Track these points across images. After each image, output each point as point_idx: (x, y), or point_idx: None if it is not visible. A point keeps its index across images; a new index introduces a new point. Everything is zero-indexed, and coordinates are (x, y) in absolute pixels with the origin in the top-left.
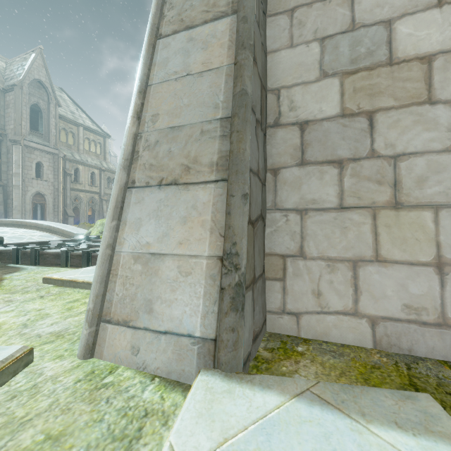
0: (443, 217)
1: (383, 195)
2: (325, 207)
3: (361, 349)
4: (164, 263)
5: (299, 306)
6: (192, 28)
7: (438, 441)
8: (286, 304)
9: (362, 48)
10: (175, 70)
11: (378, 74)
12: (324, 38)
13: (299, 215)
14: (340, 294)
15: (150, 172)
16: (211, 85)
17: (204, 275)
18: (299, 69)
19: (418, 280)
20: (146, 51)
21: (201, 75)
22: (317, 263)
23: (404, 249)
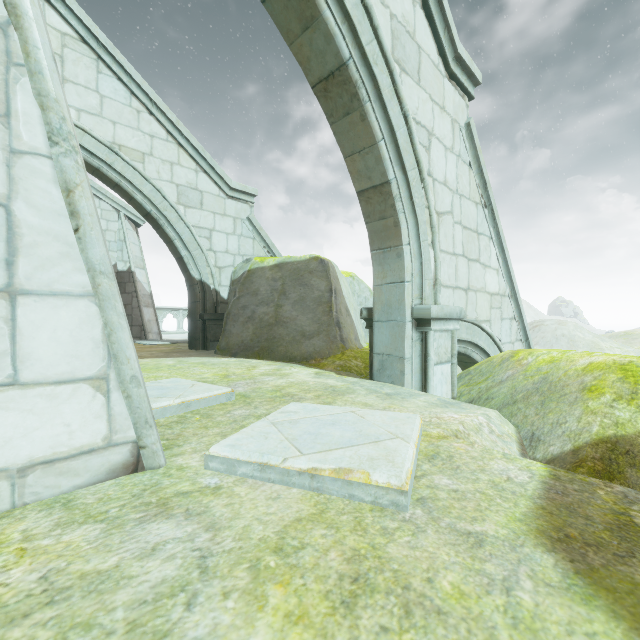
0: None
1: None
2: None
3: None
4: None
5: None
6: None
7: None
8: None
9: None
10: None
11: None
12: None
13: None
14: None
15: None
16: None
17: None
18: None
19: None
20: None
21: None
22: None
23: None
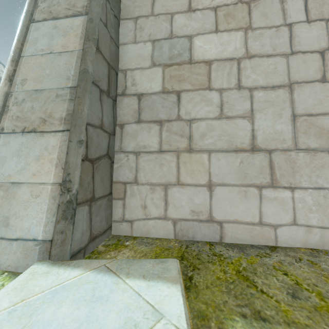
0: (213, 157)
1: (183, 144)
2: (151, 150)
3: (166, 240)
4: (21, 189)
5: (133, 216)
6: (57, 19)
7: (159, 281)
8: (125, 215)
9: (175, 51)
10: (42, 48)
11: (183, 68)
12: (154, 40)
13: (135, 155)
14: (157, 206)
15: (16, 122)
16: (66, 63)
17: (48, 197)
18: (139, 58)
19: (199, 195)
20: (20, 30)
21: (60, 54)
22: (145, 187)
23: (192, 177)
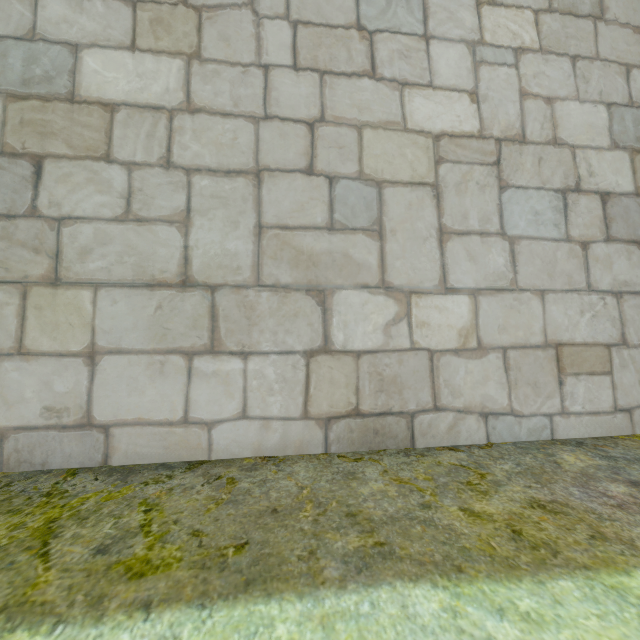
0: (102, 297)
1: (39, 267)
2: None
3: None
4: None
5: None
6: None
7: None
8: None
9: (38, 69)
10: None
11: (53, 109)
12: None
13: None
14: None
15: None
16: None
17: None
18: None
19: (66, 375)
20: None
21: None
22: None
23: (55, 337)
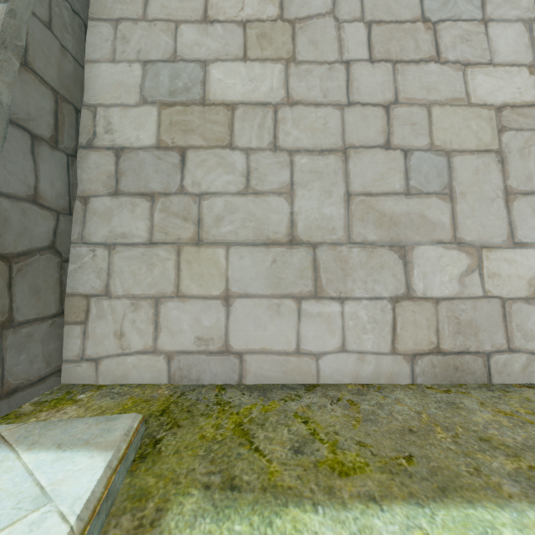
0: (232, 254)
1: (188, 232)
2: (134, 242)
3: (153, 387)
4: None
5: (100, 351)
6: None
7: (82, 450)
8: (86, 350)
9: (180, 83)
10: None
11: (192, 111)
12: (147, 62)
13: (107, 250)
14: (141, 333)
15: None
16: None
17: None
18: (119, 88)
19: (210, 313)
20: None
21: None
22: (122, 302)
23: (200, 284)
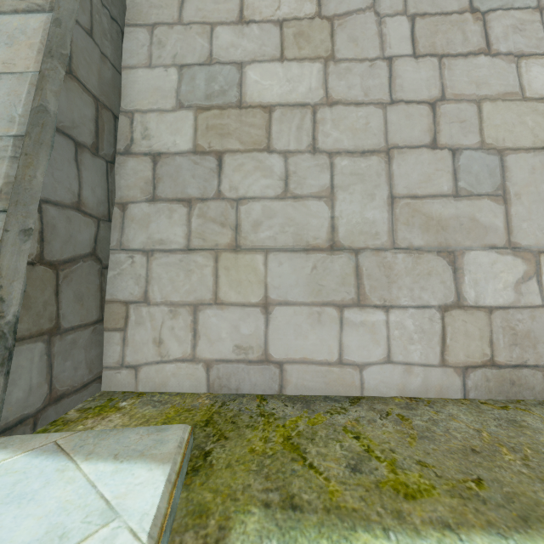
0: (271, 260)
1: (225, 238)
2: (172, 248)
3: (193, 395)
4: None
5: (139, 358)
6: None
7: (139, 462)
8: (125, 357)
9: (216, 86)
10: None
11: (228, 115)
12: (183, 66)
13: (145, 256)
14: (180, 341)
15: None
16: (10, 93)
17: None
18: (155, 94)
19: (249, 321)
20: None
21: None
22: (160, 309)
23: (239, 291)
